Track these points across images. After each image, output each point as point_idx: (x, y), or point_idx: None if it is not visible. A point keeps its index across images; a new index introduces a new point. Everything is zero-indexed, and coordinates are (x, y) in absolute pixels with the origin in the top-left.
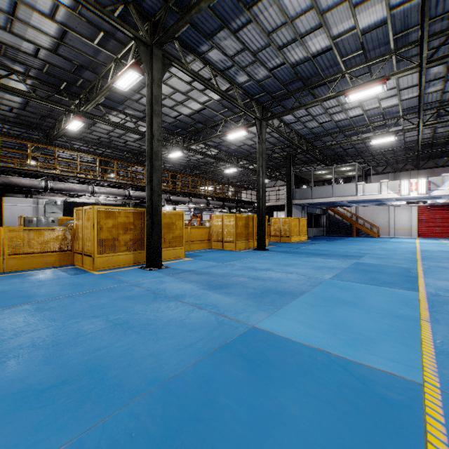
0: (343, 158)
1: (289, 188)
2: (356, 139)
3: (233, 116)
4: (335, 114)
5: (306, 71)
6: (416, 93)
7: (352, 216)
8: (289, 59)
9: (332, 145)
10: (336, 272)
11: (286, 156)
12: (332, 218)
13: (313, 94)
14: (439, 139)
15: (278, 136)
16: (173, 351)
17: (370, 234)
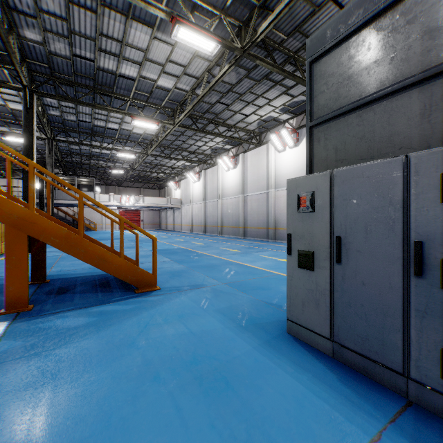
0: (75, 169)
1: (43, 189)
2: (101, 166)
3: (14, 121)
4: (95, 148)
5: (98, 129)
6: (137, 155)
7: (75, 214)
8: (94, 122)
9: (84, 164)
10: (132, 242)
11: (39, 160)
12: (56, 216)
13: (92, 137)
14: (135, 174)
15: (37, 142)
16: (147, 253)
17: (92, 229)
